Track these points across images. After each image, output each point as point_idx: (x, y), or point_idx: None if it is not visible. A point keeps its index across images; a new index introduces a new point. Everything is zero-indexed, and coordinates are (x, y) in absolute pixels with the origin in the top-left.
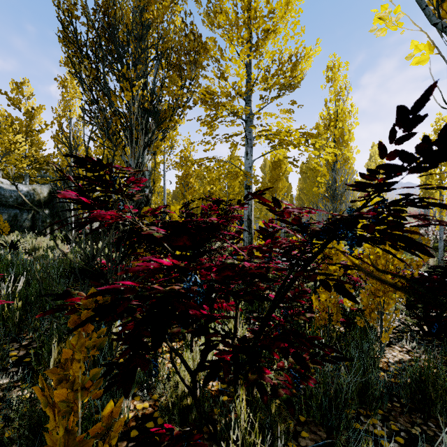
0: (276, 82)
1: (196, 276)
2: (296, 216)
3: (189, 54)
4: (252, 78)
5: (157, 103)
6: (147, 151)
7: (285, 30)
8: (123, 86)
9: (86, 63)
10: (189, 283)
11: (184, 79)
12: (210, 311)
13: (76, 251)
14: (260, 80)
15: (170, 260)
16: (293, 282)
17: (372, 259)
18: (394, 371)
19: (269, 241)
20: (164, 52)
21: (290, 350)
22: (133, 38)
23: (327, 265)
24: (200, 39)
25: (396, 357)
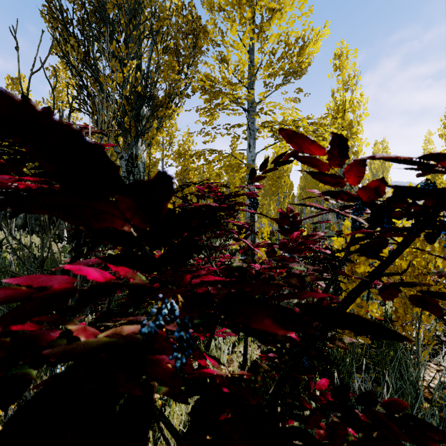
0: (282, 65)
1: (173, 304)
2: (373, 181)
3: (187, 36)
4: (255, 62)
5: (151, 85)
6: (141, 142)
7: (291, 9)
8: (112, 65)
9: (72, 41)
10: (155, 321)
11: (182, 64)
12: (208, 345)
13: (66, 250)
14: (264, 69)
15: (112, 267)
16: (350, 302)
17: (408, 260)
18: (440, 401)
19: (297, 234)
20: (159, 28)
21: (326, 395)
22: (124, 12)
23: (353, 267)
24: (199, 20)
25: (436, 379)
